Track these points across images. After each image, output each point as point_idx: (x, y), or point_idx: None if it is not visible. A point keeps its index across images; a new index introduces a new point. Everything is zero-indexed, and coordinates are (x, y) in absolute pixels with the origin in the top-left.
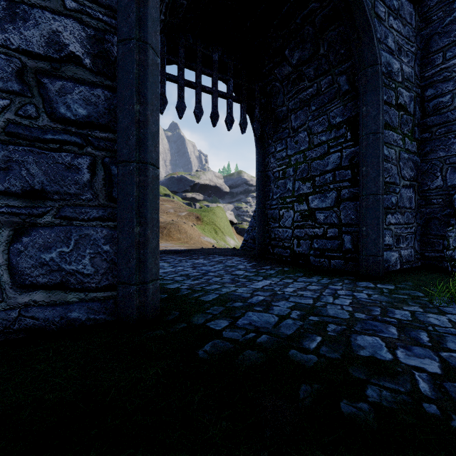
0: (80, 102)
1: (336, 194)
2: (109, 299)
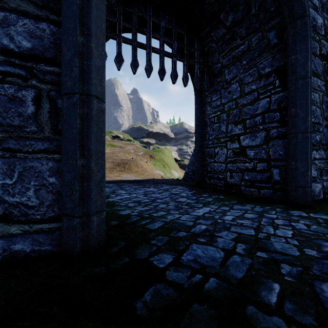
0: (24, 35)
1: (265, 134)
2: (55, 230)
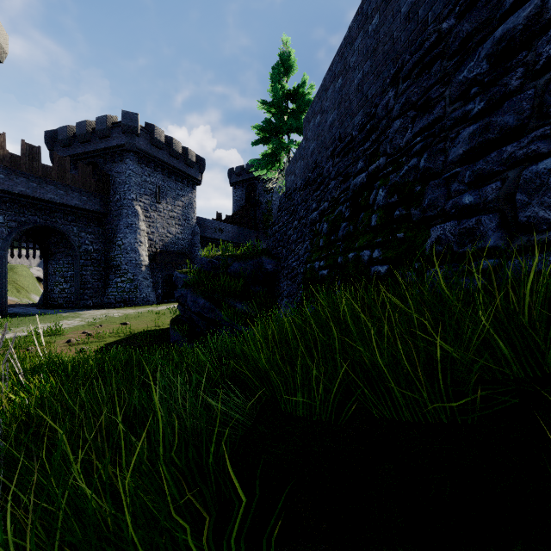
0: None
1: (70, 284)
2: None
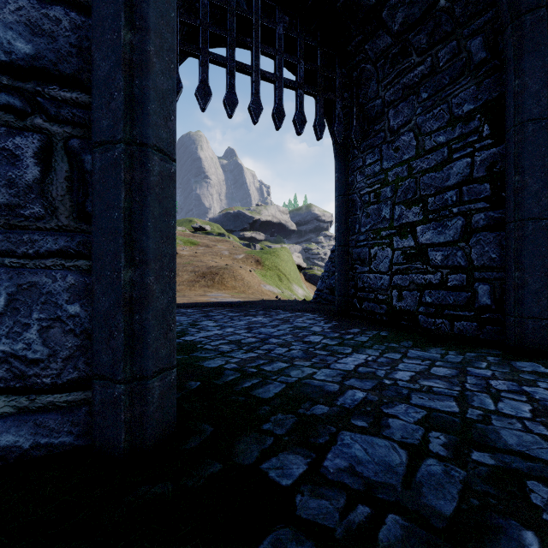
0: (20, 29)
1: (463, 222)
2: (79, 406)
